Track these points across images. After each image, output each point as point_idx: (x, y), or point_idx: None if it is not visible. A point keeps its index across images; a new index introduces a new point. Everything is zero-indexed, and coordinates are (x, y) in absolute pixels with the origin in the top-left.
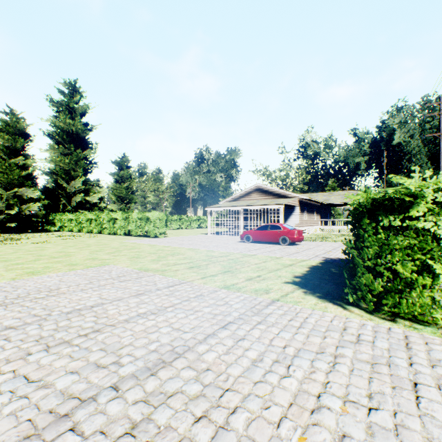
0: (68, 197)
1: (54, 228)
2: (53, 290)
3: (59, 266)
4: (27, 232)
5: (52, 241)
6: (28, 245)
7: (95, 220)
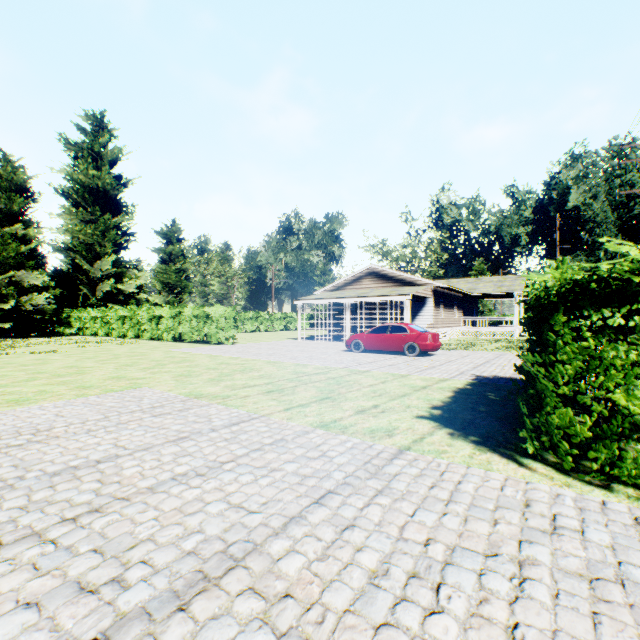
0: (91, 284)
1: (69, 331)
2: (41, 431)
3: (62, 389)
4: (30, 336)
5: (63, 350)
6: (25, 356)
7: (130, 319)
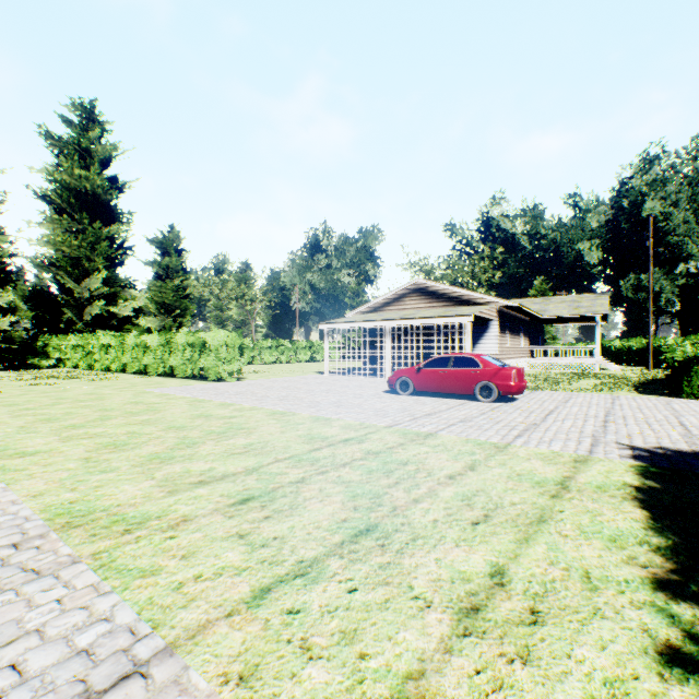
0: (78, 306)
1: (46, 363)
2: None
3: None
4: None
5: (1, 390)
6: None
7: (114, 348)
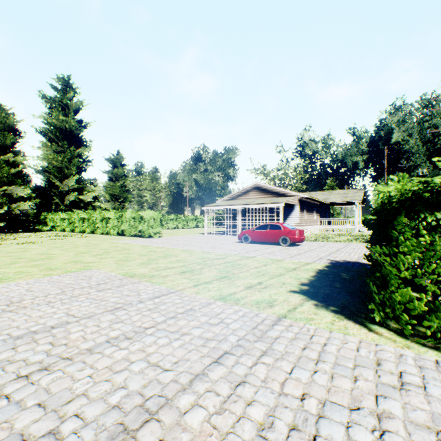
0: (61, 195)
1: (46, 228)
2: (13, 303)
3: (34, 270)
4: (18, 232)
5: (40, 241)
6: (12, 246)
7: (88, 220)
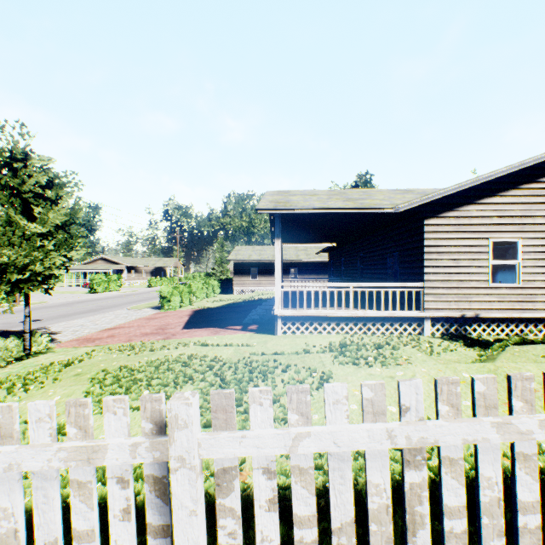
0: None
1: None
2: None
3: None
4: None
5: None
6: None
7: None
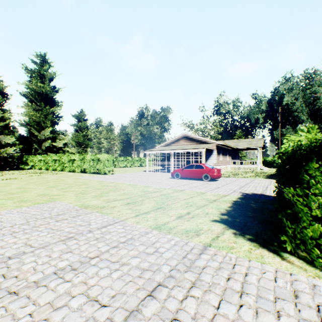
0: (39, 142)
1: (27, 167)
2: None
3: (9, 202)
4: (6, 170)
5: (20, 177)
6: None
7: (58, 161)
